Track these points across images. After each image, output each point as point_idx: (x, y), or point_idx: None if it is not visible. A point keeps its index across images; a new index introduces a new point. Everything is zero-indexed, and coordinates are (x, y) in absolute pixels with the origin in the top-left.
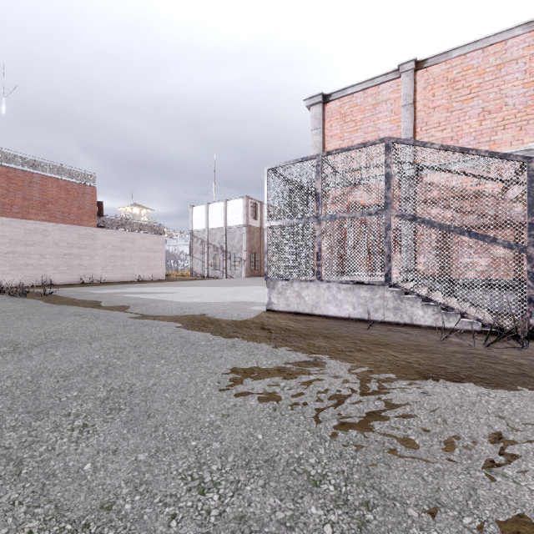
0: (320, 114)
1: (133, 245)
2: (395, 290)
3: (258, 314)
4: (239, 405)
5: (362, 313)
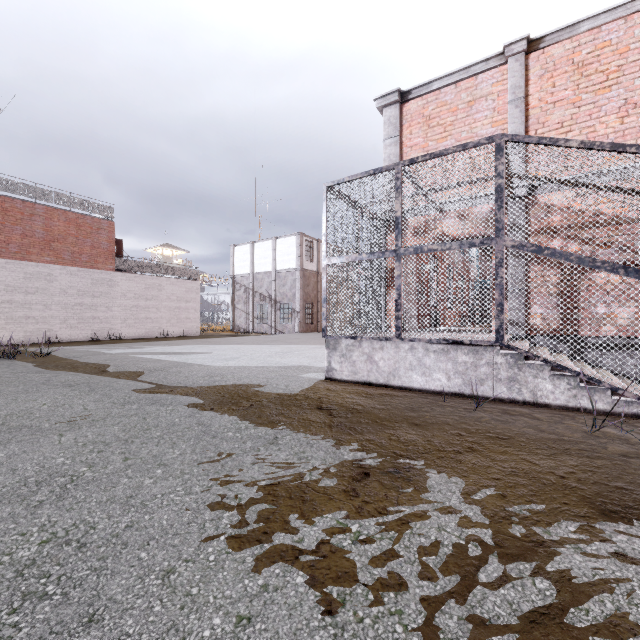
0: (396, 118)
1: (161, 293)
2: (509, 354)
3: (313, 384)
4: (274, 585)
5: (461, 385)
